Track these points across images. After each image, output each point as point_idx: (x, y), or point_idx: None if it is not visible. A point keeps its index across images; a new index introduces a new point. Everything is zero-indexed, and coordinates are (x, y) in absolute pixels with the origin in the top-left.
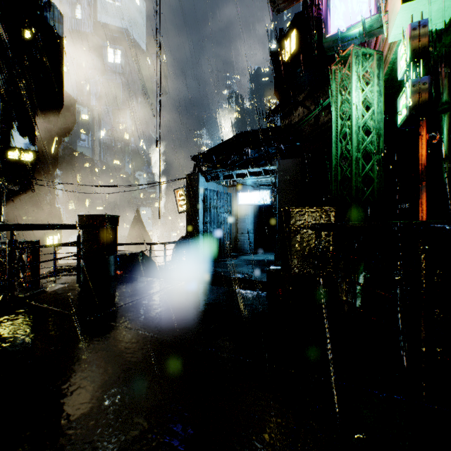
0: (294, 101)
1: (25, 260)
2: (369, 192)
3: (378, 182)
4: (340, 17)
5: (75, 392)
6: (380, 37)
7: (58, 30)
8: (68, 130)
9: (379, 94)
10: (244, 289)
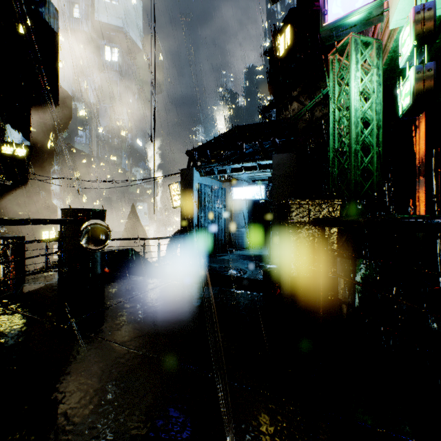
0: (289, 97)
1: (9, 256)
2: (368, 186)
3: (377, 175)
4: (338, 4)
5: (13, 440)
6: (378, 27)
7: (54, 26)
8: (64, 126)
9: (378, 84)
10: (238, 289)
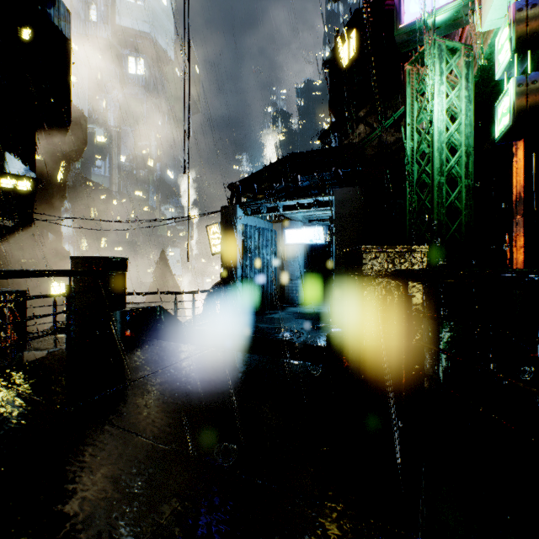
0: (354, 117)
1: (7, 316)
2: (455, 228)
3: (466, 214)
4: (417, 1)
5: None
6: (466, 30)
7: (65, 31)
8: (78, 154)
9: (468, 100)
10: (295, 358)
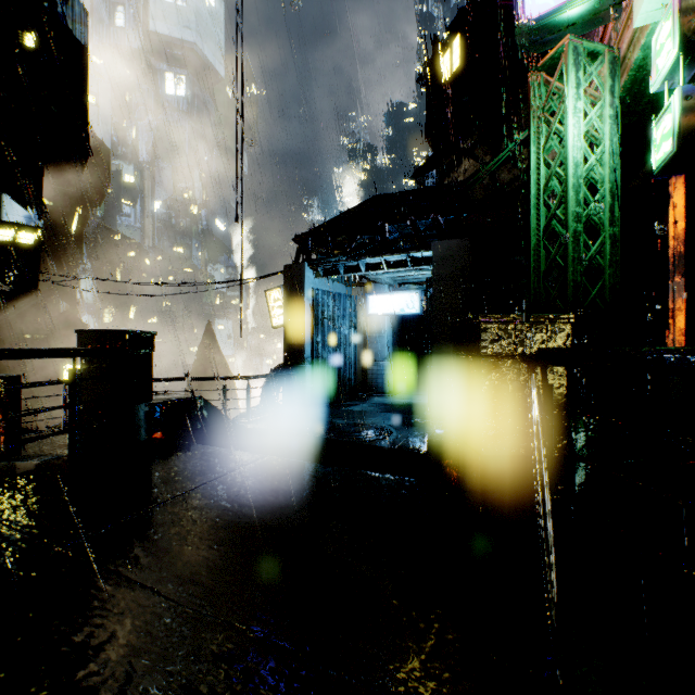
0: (458, 149)
1: None
2: (597, 292)
3: (611, 274)
4: None
5: None
6: (610, 29)
7: (81, 36)
8: (99, 197)
9: (613, 121)
10: (383, 470)
